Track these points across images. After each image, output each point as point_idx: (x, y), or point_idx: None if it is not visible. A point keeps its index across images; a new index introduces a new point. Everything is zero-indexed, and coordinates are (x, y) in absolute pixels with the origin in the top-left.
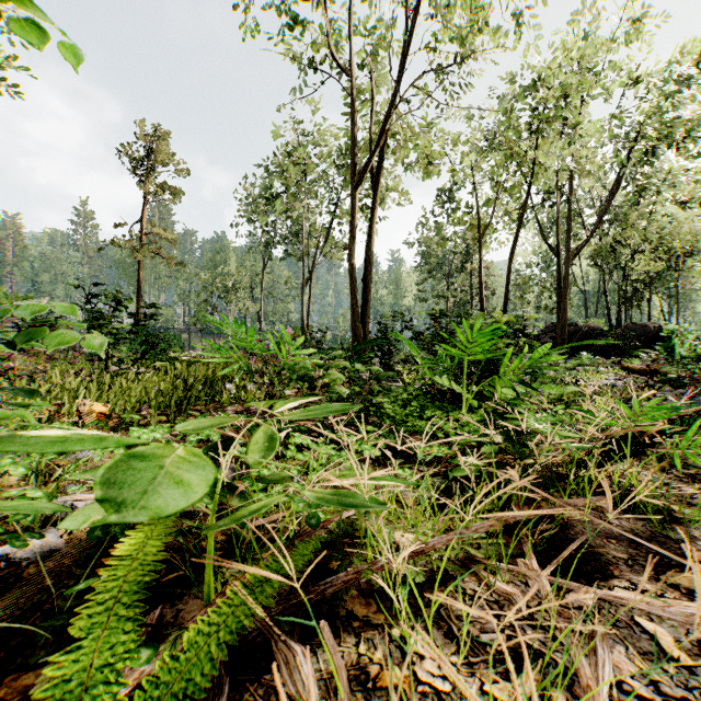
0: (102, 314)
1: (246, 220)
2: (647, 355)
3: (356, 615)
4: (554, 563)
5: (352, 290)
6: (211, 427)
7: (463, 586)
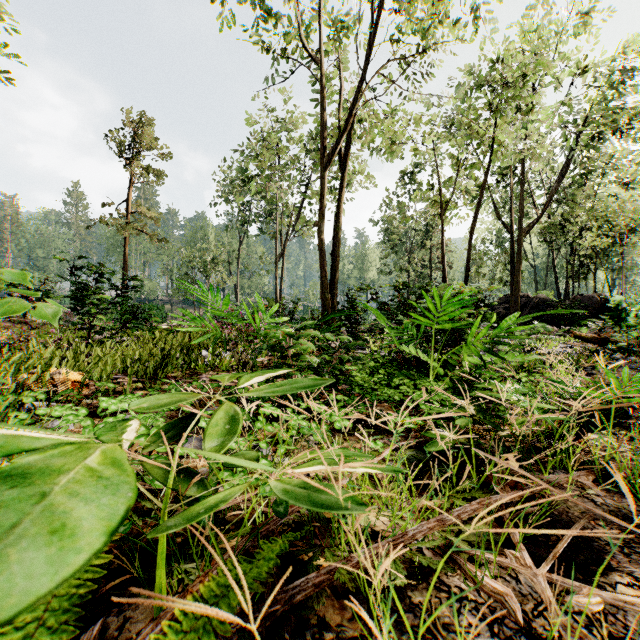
0: (85, 286)
1: (224, 200)
2: (595, 324)
3: (329, 622)
4: (550, 558)
5: (321, 264)
6: (168, 405)
7: (447, 582)
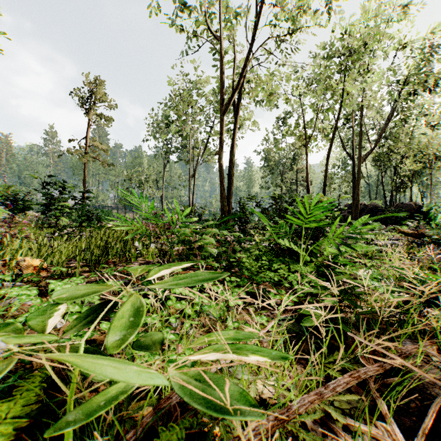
0: (51, 196)
1: (154, 137)
2: (412, 223)
3: None
4: (420, 434)
5: (220, 181)
6: (83, 296)
7: None
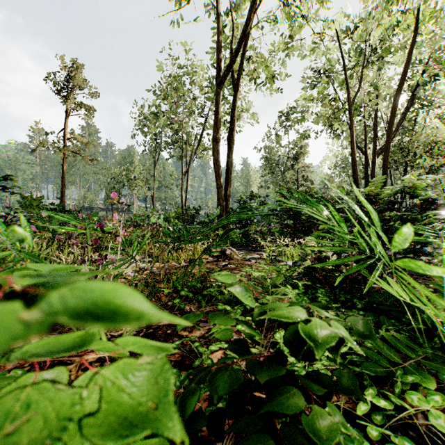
0: None
1: (144, 133)
2: None
3: None
4: None
5: (216, 173)
6: None
7: None
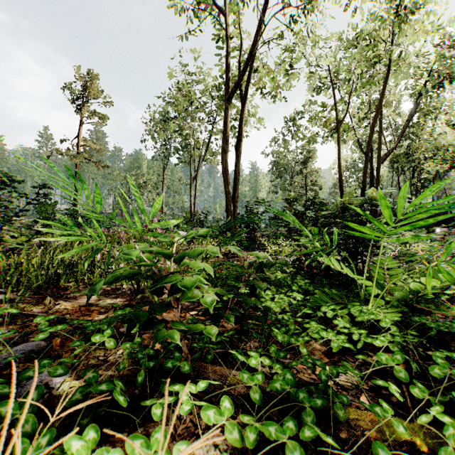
0: None
1: (153, 138)
2: (443, 231)
3: None
4: None
5: (225, 181)
6: None
7: None
